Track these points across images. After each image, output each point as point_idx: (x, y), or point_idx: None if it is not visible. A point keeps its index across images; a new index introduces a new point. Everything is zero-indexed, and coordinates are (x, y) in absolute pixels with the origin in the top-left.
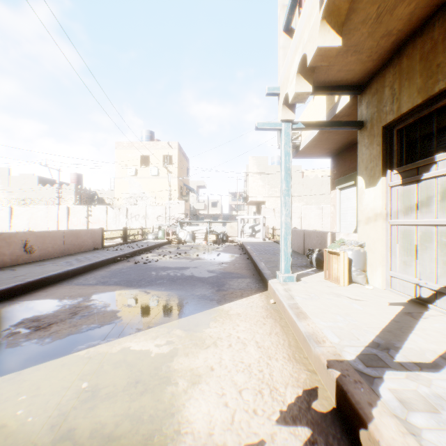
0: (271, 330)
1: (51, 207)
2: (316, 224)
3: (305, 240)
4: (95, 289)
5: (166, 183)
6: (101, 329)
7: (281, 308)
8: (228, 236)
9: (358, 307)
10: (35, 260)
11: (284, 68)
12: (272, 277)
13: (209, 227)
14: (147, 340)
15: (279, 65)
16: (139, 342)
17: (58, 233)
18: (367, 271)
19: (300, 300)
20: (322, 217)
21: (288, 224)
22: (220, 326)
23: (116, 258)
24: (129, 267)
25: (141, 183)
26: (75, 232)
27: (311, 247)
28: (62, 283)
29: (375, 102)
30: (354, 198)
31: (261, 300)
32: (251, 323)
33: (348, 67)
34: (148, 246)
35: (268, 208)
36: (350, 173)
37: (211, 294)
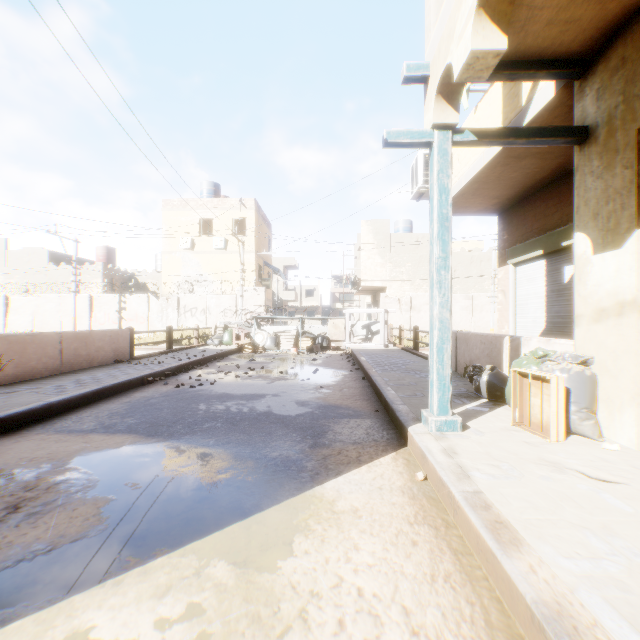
0: (433, 565)
1: (65, 296)
2: (462, 321)
3: (458, 349)
4: (86, 442)
5: (237, 261)
6: (48, 560)
7: (443, 496)
8: (331, 340)
9: (620, 505)
10: (5, 382)
11: (441, 21)
12: (414, 420)
13: (301, 326)
14: (141, 600)
15: (428, 24)
16: (120, 609)
17: (50, 336)
18: (598, 412)
19: (483, 480)
20: (472, 312)
21: (446, 321)
22: (317, 549)
23: (145, 379)
24: (165, 394)
25: (199, 261)
26: (82, 335)
27: (471, 361)
28: (33, 428)
29: (620, 85)
30: (541, 279)
31: (398, 472)
32: (385, 538)
33: (568, 14)
34: (205, 356)
35: (391, 298)
36: (533, 238)
37: (300, 455)
